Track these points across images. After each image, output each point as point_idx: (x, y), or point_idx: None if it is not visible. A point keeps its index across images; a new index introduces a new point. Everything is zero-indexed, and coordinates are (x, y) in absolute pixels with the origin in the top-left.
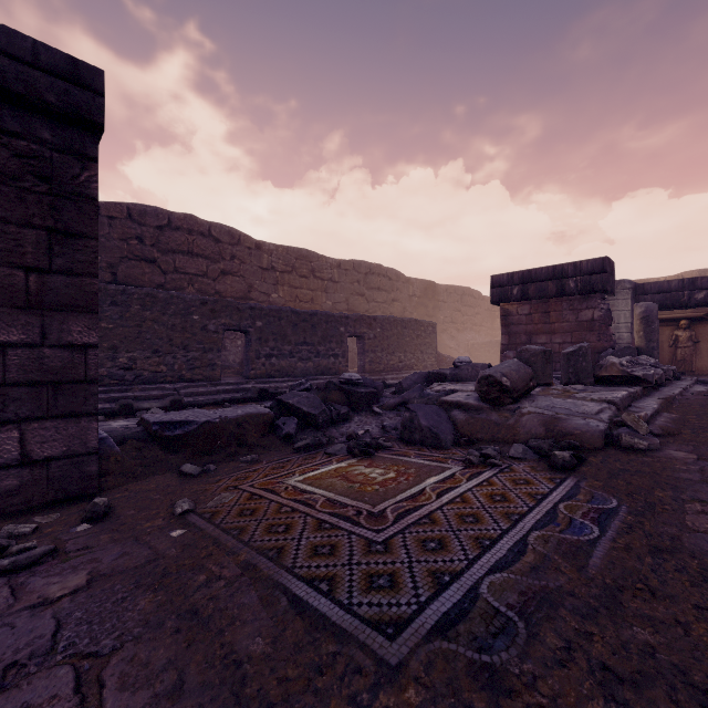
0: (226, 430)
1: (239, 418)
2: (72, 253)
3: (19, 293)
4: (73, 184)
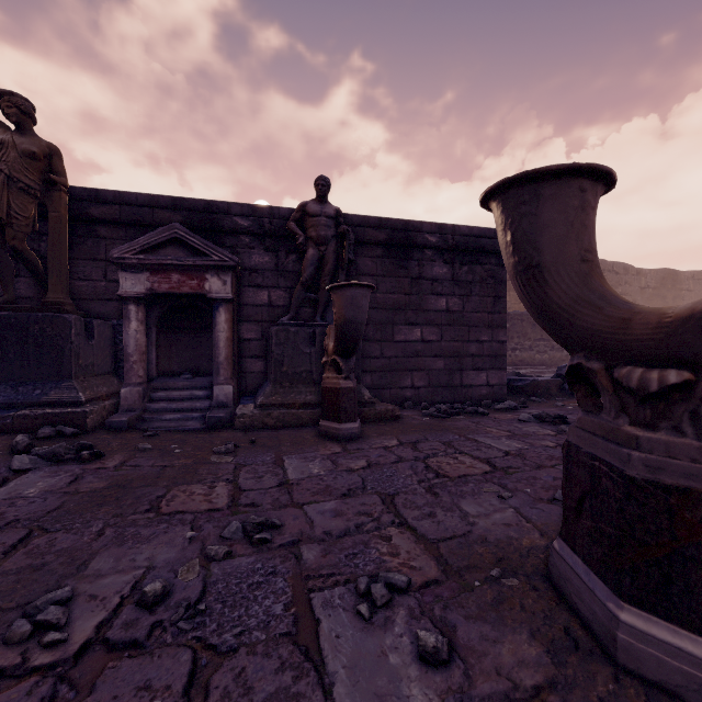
0: (541, 386)
1: (544, 381)
2: (499, 305)
3: (486, 322)
4: (500, 277)
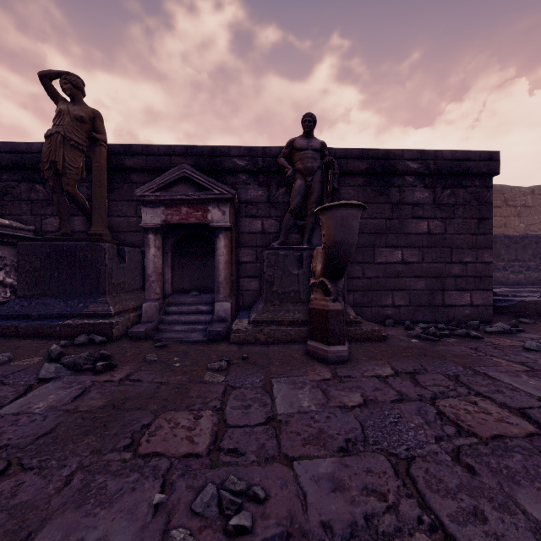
0: (530, 306)
1: (532, 302)
2: (484, 226)
3: (470, 244)
4: (484, 199)
